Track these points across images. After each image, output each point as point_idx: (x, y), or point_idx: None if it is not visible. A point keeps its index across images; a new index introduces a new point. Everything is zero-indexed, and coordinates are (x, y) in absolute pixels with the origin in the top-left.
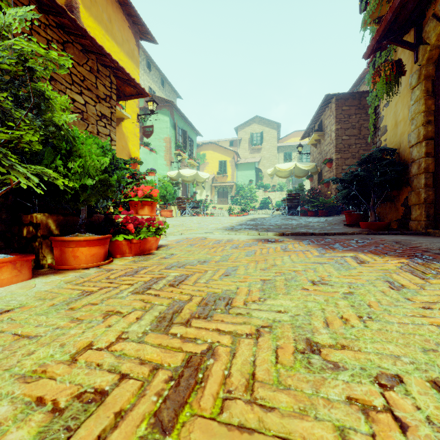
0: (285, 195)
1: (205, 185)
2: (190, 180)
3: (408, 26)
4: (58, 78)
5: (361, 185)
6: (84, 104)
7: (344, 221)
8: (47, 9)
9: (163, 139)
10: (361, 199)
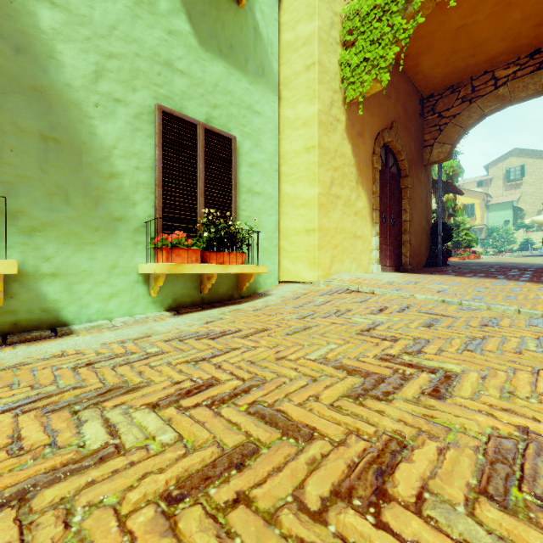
0: None
1: None
2: None
3: None
4: None
5: None
6: None
7: None
8: None
9: None
10: None
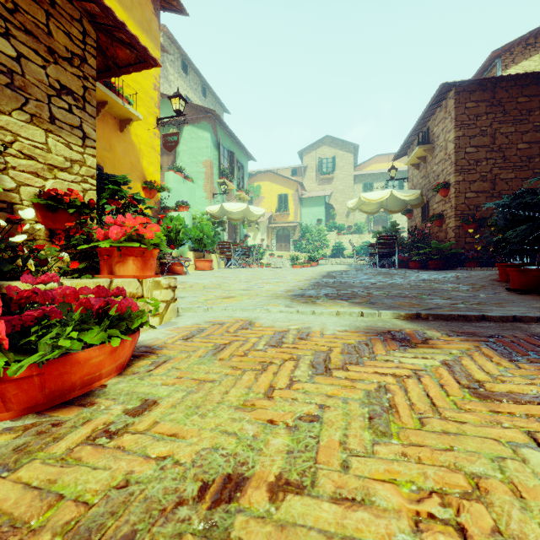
0: (365, 239)
1: (259, 227)
2: (238, 218)
3: None
4: None
5: None
6: (15, 58)
7: (500, 282)
8: None
9: (203, 162)
10: None
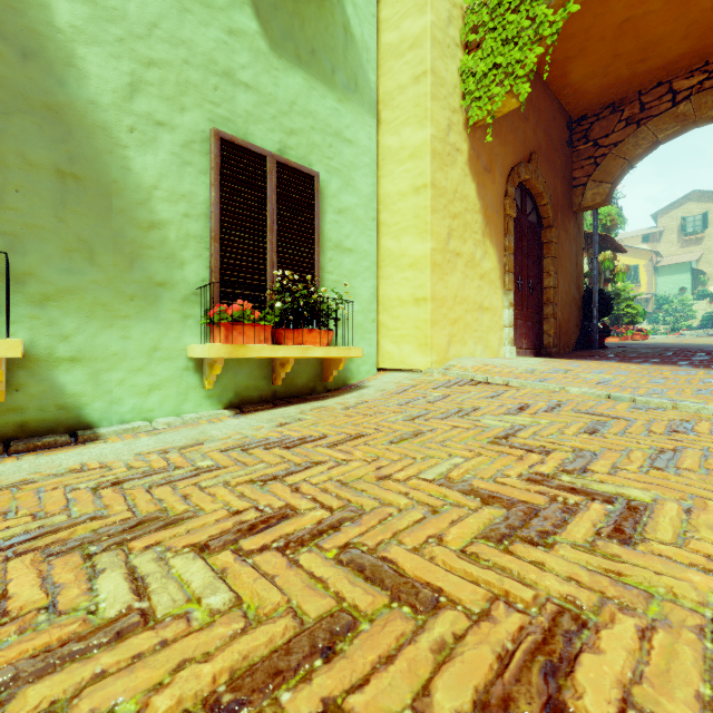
0: None
1: None
2: None
3: None
4: None
5: None
6: None
7: None
8: None
9: None
10: None
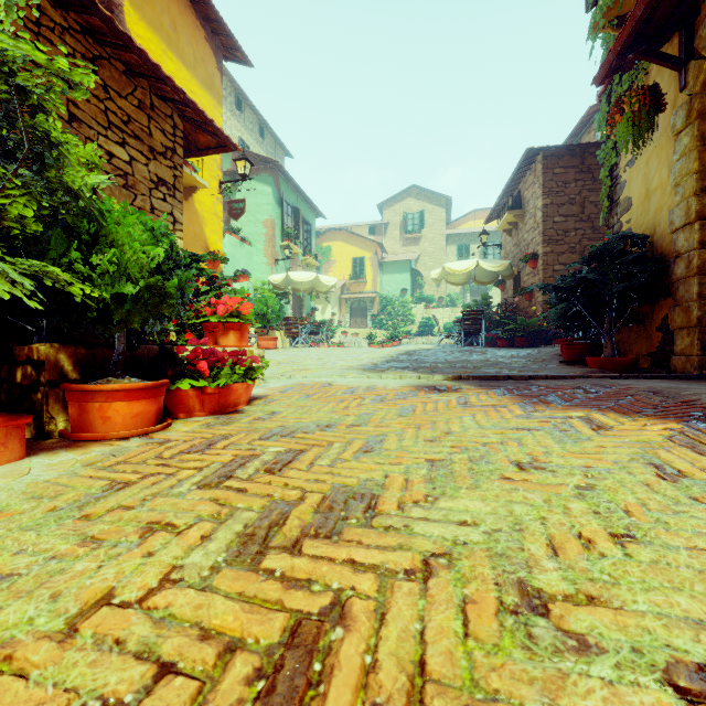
0: (459, 313)
1: (330, 298)
2: (305, 289)
3: (671, 29)
4: (85, 117)
5: (590, 297)
6: (128, 162)
7: (559, 356)
8: (65, 2)
9: (263, 222)
10: (590, 318)
